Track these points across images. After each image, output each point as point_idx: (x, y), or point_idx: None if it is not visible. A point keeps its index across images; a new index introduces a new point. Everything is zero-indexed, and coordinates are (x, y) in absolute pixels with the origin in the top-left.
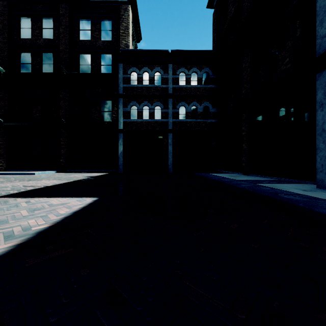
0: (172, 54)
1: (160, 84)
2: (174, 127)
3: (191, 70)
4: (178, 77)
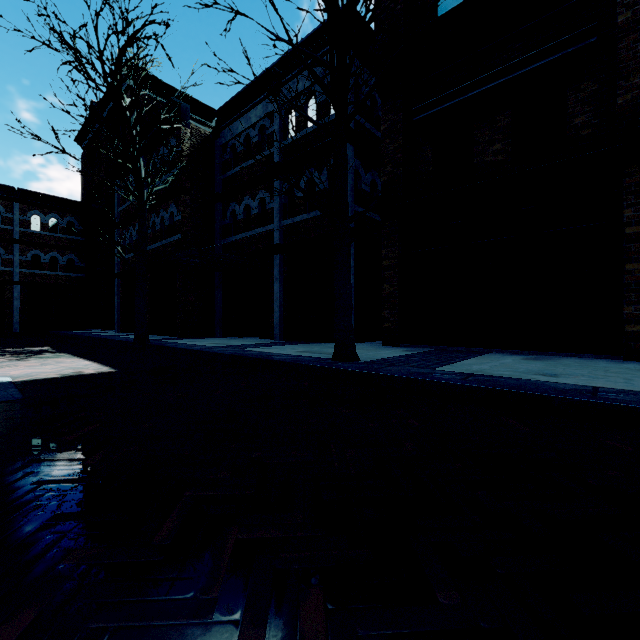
0: (20, 191)
1: (0, 223)
2: (24, 278)
3: (49, 215)
4: (30, 220)
